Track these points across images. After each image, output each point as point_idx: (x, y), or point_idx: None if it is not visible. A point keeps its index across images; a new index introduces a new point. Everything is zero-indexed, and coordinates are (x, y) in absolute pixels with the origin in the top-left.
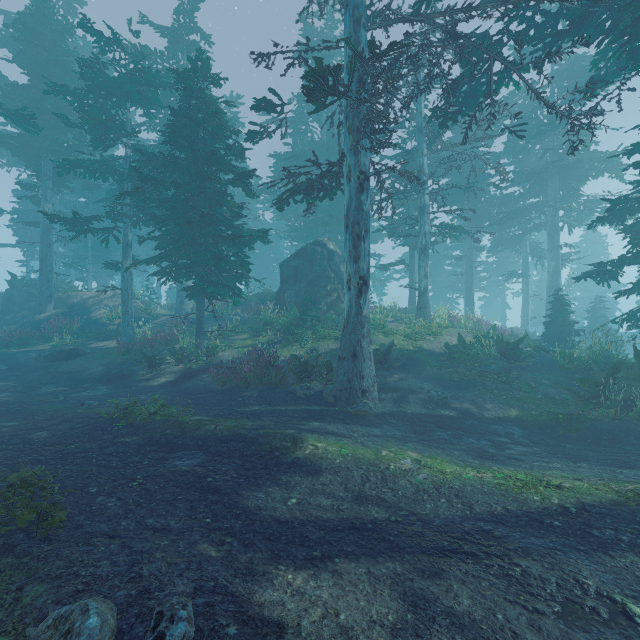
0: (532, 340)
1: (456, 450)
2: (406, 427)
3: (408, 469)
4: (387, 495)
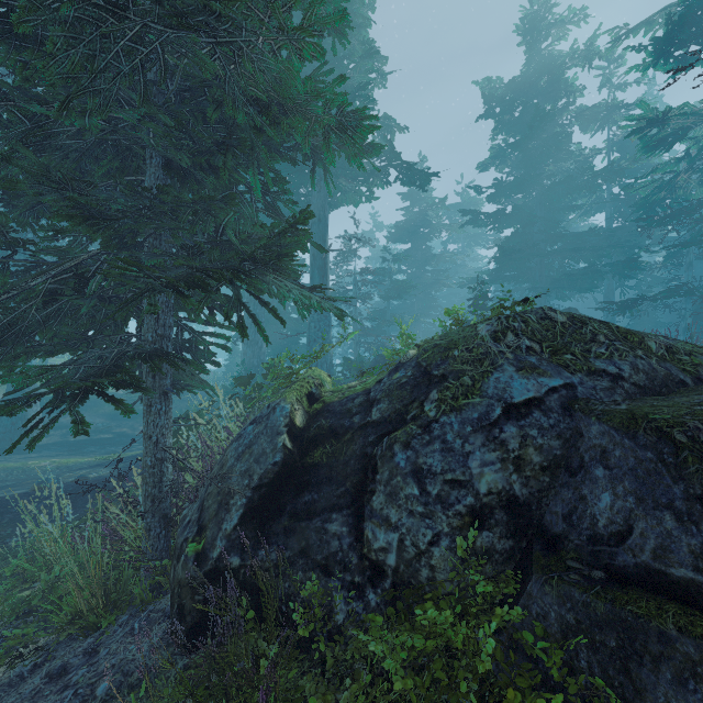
0: (218, 377)
1: (95, 454)
2: (64, 449)
3: (44, 464)
4: (23, 477)
